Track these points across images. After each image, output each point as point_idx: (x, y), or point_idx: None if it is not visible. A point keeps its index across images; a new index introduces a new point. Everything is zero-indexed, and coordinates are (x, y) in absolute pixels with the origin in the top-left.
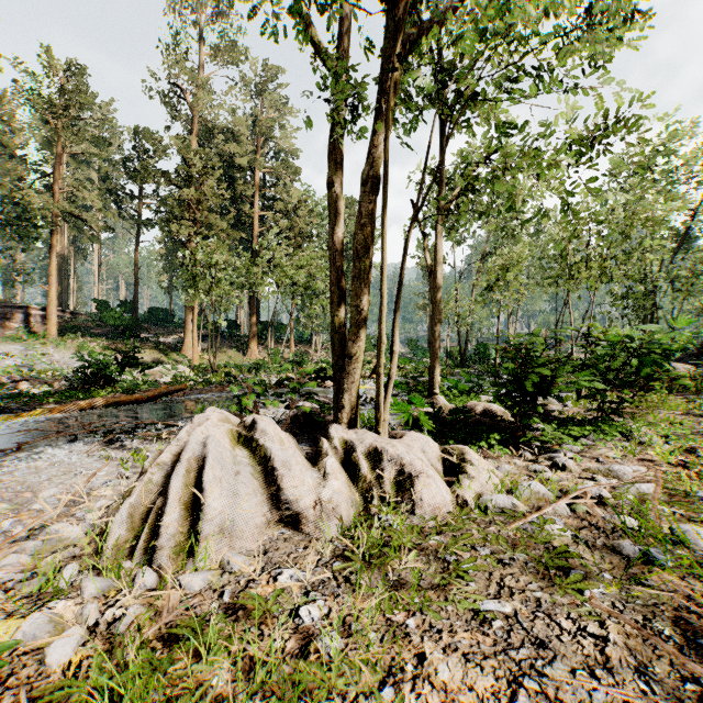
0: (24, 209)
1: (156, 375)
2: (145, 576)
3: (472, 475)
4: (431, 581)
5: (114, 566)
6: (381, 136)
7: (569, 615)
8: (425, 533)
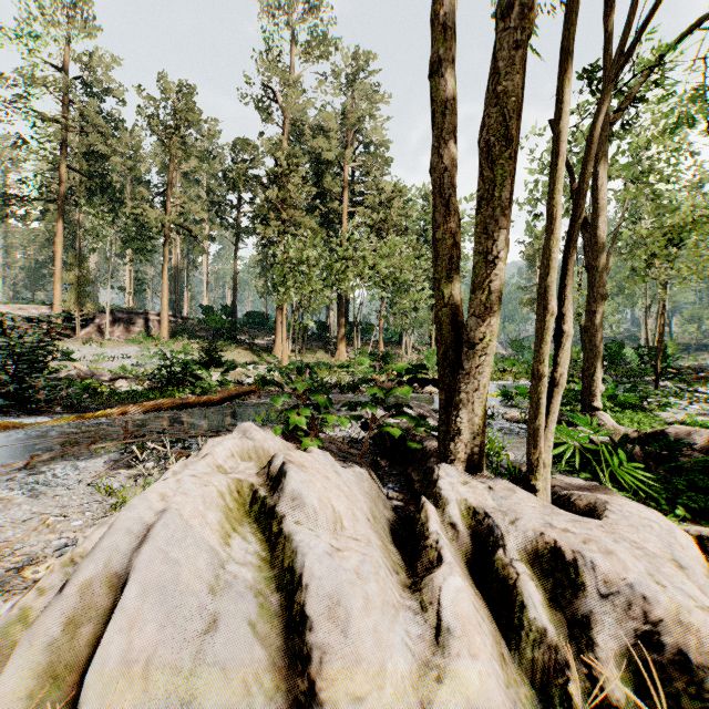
0: (142, 224)
1: (242, 375)
2: None
3: None
4: None
5: None
6: None
7: None
8: None
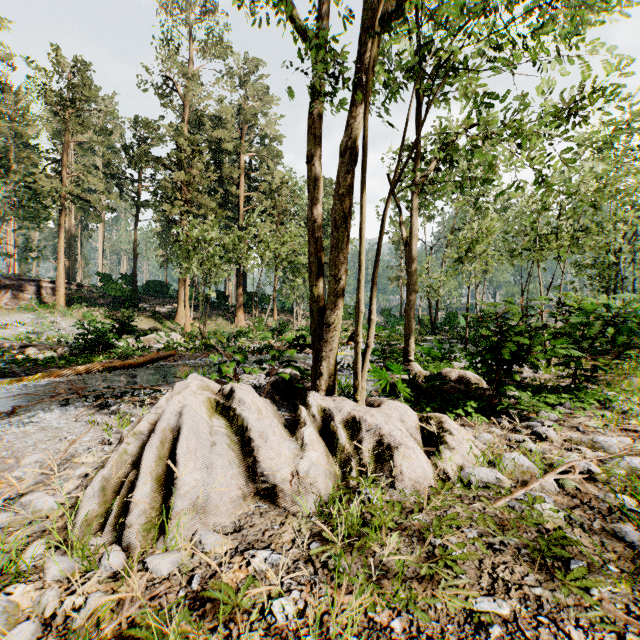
0: (36, 192)
1: (151, 341)
2: (112, 556)
3: (452, 445)
4: (415, 569)
5: (78, 547)
6: (359, 107)
7: (578, 621)
8: (406, 509)
